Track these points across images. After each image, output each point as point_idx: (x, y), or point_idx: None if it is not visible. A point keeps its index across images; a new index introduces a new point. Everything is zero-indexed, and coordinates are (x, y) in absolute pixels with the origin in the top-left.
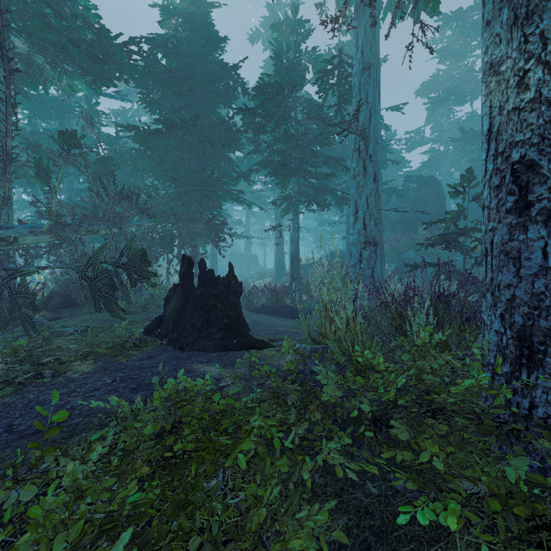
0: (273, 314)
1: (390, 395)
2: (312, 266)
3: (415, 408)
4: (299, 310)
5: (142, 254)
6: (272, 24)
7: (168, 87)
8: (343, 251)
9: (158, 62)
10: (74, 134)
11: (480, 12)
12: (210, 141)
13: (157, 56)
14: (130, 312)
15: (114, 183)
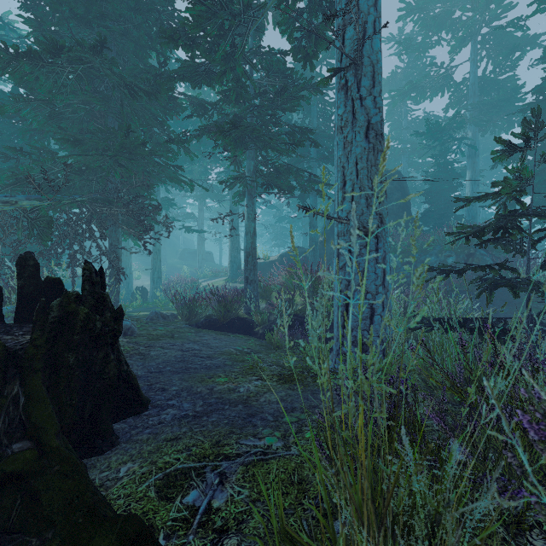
0: (221, 329)
1: None
2: (271, 265)
3: None
4: (255, 323)
5: None
6: None
7: (64, 3)
8: (305, 249)
9: None
10: None
11: (442, 5)
12: (129, 88)
13: None
14: None
15: None
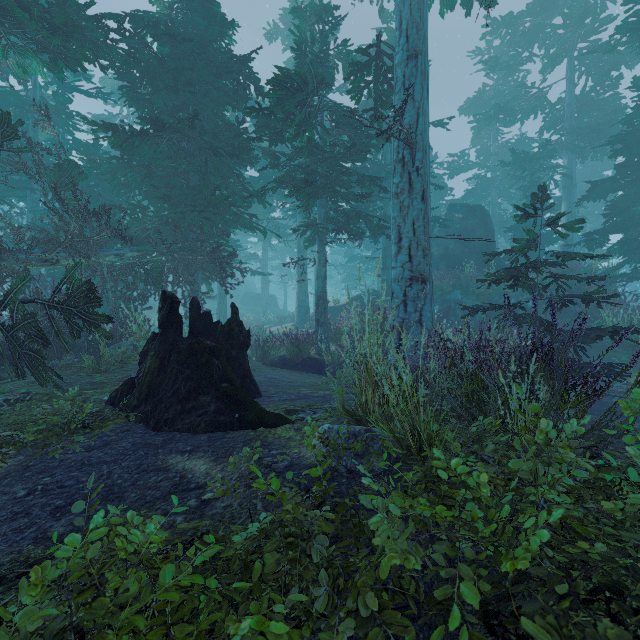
0: (294, 368)
1: (517, 564)
2: (342, 309)
3: (561, 583)
4: (326, 363)
5: (90, 288)
6: (293, 7)
7: (158, 78)
8: (378, 292)
9: (145, 44)
10: (6, 118)
11: (533, 19)
12: (214, 150)
13: (143, 37)
14: (100, 369)
15: (75, 195)
